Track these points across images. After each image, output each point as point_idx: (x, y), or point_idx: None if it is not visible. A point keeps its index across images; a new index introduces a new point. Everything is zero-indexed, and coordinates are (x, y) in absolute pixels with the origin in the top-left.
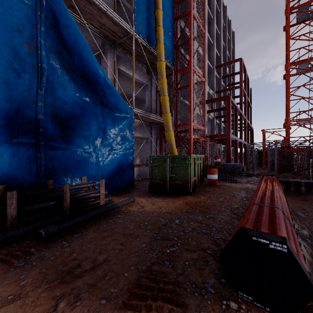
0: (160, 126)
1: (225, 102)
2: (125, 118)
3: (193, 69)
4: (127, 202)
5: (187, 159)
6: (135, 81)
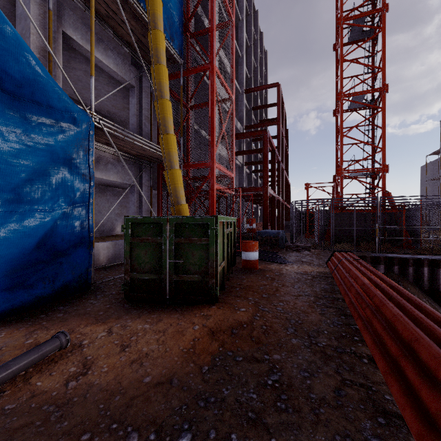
0: (159, 167)
1: (257, 144)
2: (67, 130)
3: (216, 70)
4: (35, 357)
5: (209, 225)
6: (109, 77)
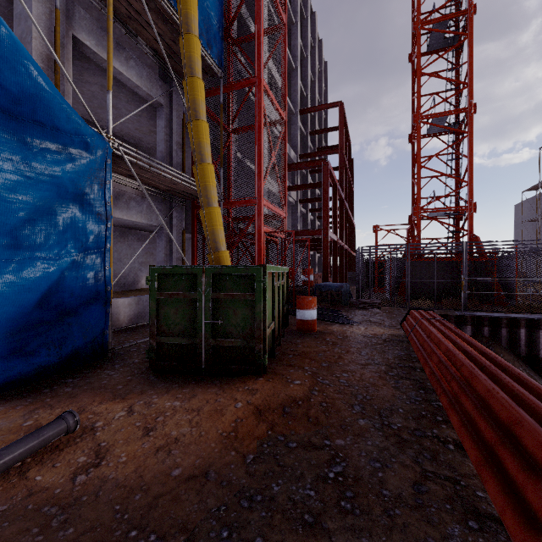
0: (193, 204)
1: (314, 177)
2: (78, 158)
3: (264, 85)
4: (34, 444)
5: (255, 276)
6: (132, 93)
